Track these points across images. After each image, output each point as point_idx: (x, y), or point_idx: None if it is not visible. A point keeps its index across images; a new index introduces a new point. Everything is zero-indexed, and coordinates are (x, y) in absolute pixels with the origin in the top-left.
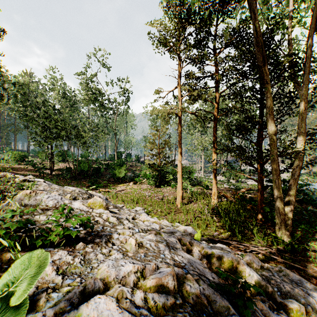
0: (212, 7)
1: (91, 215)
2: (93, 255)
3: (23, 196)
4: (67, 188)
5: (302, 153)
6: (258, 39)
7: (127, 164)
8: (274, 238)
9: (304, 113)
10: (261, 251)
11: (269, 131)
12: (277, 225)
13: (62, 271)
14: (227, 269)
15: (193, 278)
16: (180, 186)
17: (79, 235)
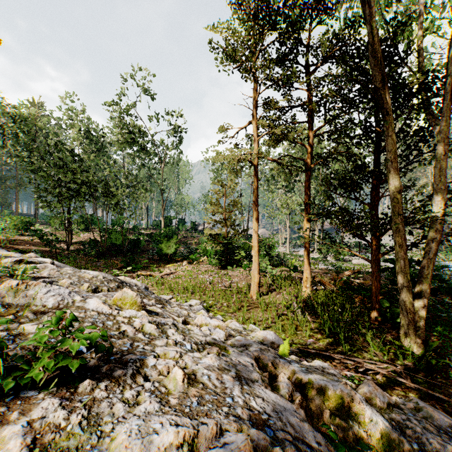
0: (304, 3)
1: (115, 321)
2: (106, 406)
3: (5, 291)
4: (85, 273)
5: (442, 220)
6: (376, 47)
7: (179, 234)
8: (399, 348)
9: (444, 160)
10: (380, 370)
11: (390, 187)
12: (402, 328)
13: (41, 448)
14: (334, 409)
15: (285, 450)
16: (255, 269)
17: (89, 362)
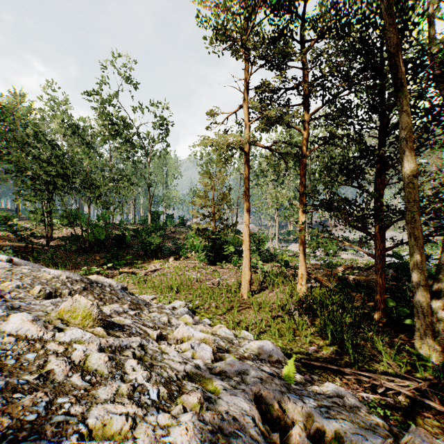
0: None
1: (44, 351)
2: None
3: None
4: (44, 272)
5: None
6: (392, 1)
7: (167, 229)
8: (416, 358)
9: None
10: (403, 390)
11: (404, 170)
12: (417, 333)
13: None
14: None
15: None
16: (246, 265)
17: None
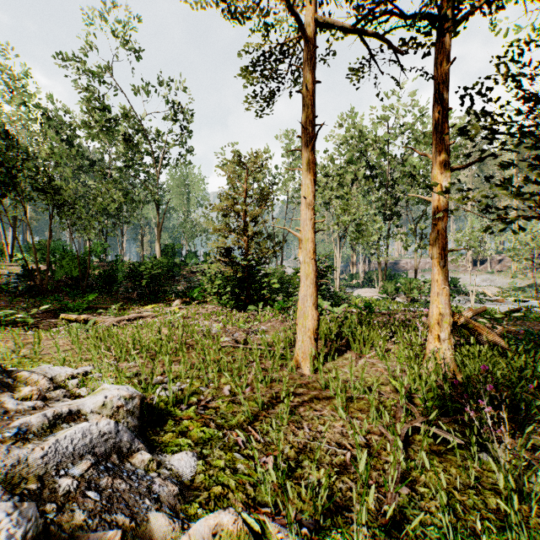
0: None
1: None
2: None
3: None
4: None
5: None
6: None
7: (185, 269)
8: None
9: None
10: None
11: None
12: None
13: None
14: None
15: None
16: (308, 295)
17: None
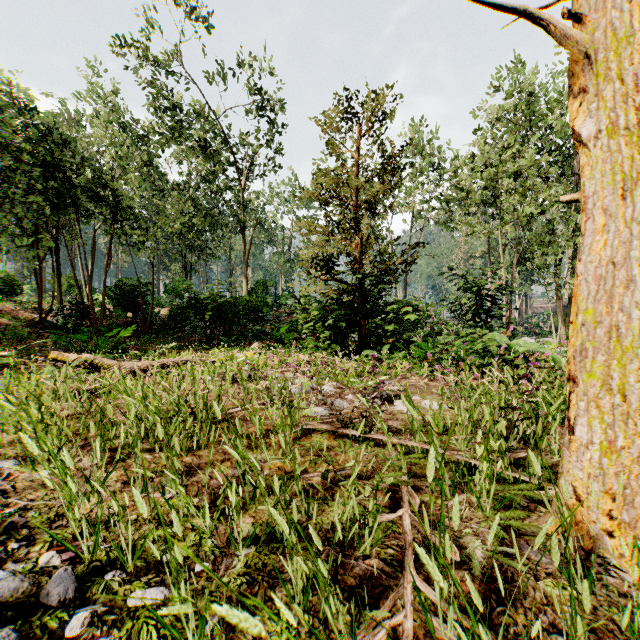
0: None
1: None
2: None
3: None
4: None
5: None
6: None
7: (279, 311)
8: None
9: None
10: None
11: None
12: None
13: None
14: None
15: None
16: (633, 260)
17: None
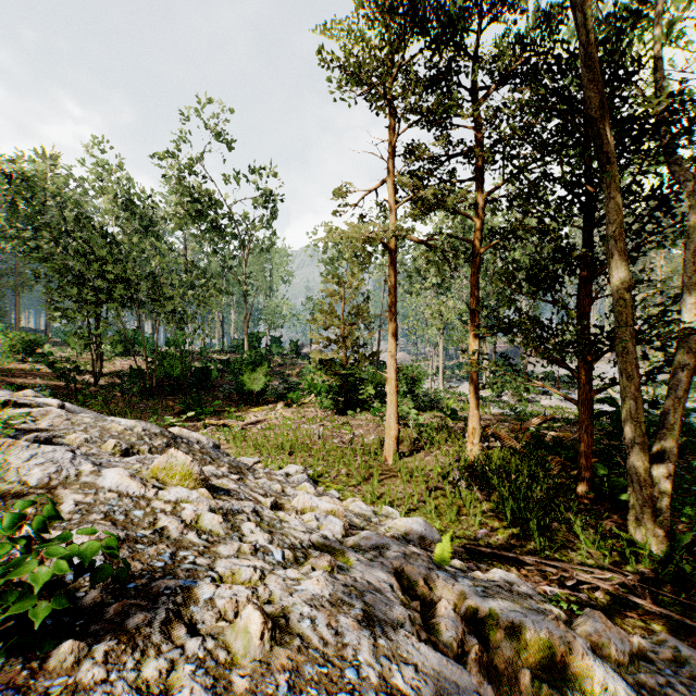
0: None
1: (149, 509)
2: None
3: None
4: (113, 422)
5: None
6: (591, 50)
7: (272, 360)
8: (628, 545)
9: None
10: (602, 584)
11: (613, 281)
12: (632, 511)
13: None
14: (538, 666)
15: None
16: (392, 415)
17: (84, 596)
